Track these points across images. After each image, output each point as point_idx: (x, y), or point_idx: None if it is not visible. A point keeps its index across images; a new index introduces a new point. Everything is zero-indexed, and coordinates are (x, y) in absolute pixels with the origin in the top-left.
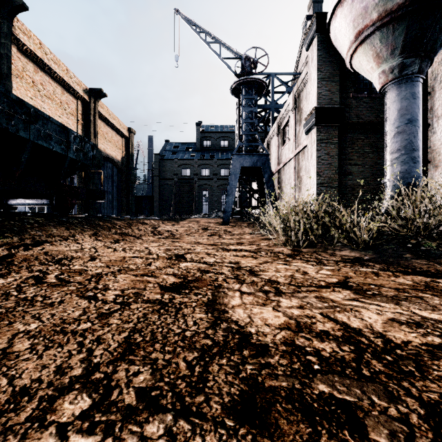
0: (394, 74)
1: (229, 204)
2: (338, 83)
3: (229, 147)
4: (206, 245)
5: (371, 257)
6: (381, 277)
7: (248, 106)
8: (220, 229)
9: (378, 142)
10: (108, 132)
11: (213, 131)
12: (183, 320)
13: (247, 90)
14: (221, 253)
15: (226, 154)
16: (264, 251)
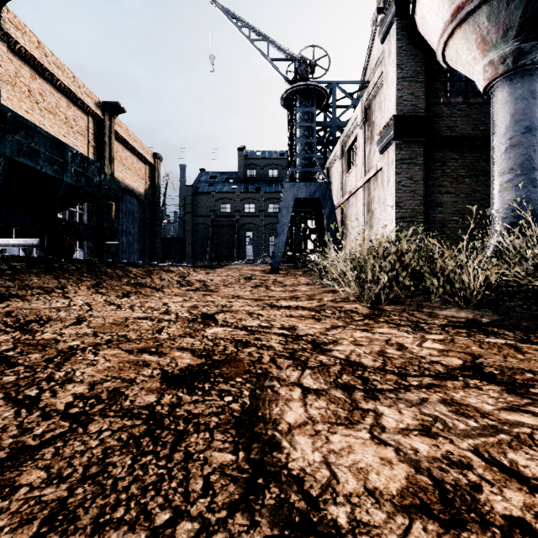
0: (506, 65)
1: (279, 246)
2: (424, 85)
3: (279, 177)
4: (249, 300)
5: (492, 319)
6: (529, 355)
7: (303, 120)
8: (268, 279)
9: (476, 163)
10: (127, 157)
11: (259, 158)
12: (181, 475)
13: (302, 100)
14: (268, 311)
15: (275, 186)
16: (329, 309)
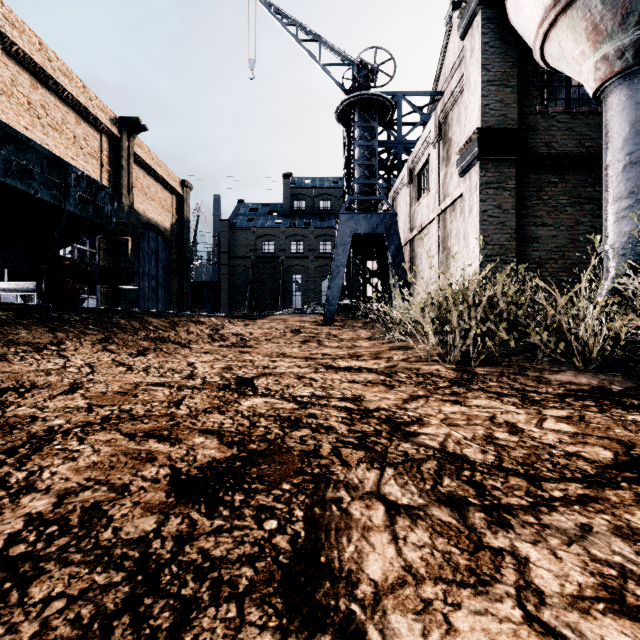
0: (624, 60)
1: (334, 291)
2: (515, 90)
3: (333, 210)
4: (297, 359)
5: (625, 386)
6: None
7: (363, 138)
8: (320, 332)
9: (580, 188)
10: (150, 185)
11: (309, 186)
12: None
13: (362, 113)
14: (323, 375)
15: (327, 220)
16: (403, 372)
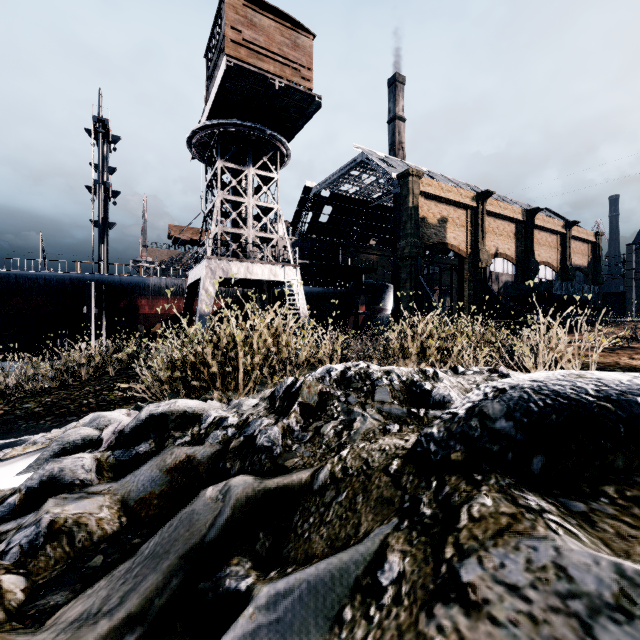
0: None
1: None
2: None
3: None
4: None
5: None
6: None
7: None
8: None
9: None
10: (576, 246)
11: None
12: None
13: None
14: None
15: None
16: None
